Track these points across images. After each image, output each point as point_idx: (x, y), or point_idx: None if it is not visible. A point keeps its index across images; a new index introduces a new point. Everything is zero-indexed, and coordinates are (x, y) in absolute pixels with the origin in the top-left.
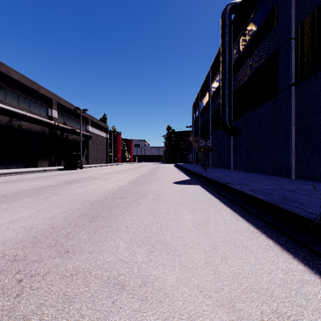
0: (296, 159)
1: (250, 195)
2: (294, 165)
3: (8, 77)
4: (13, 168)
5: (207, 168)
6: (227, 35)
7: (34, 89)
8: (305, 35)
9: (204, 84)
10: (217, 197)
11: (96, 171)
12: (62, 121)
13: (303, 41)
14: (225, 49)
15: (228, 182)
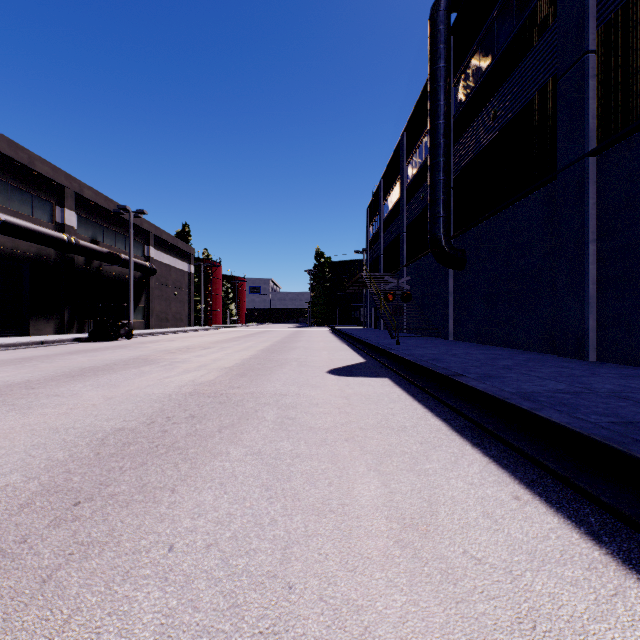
0: (599, 317)
1: (528, 413)
2: (594, 330)
3: None
4: None
5: (400, 337)
6: (443, 56)
7: (20, 161)
8: (621, 41)
9: (392, 164)
10: (438, 414)
11: (159, 343)
12: (89, 235)
13: (617, 55)
14: (439, 84)
15: (457, 373)
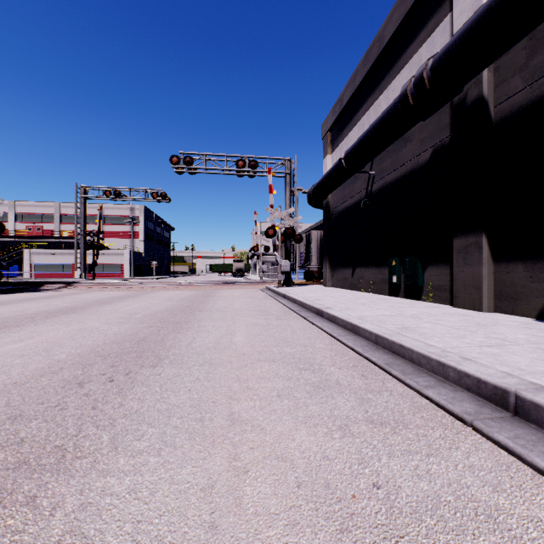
0: None
1: None
2: None
3: None
4: None
5: None
6: None
7: None
8: None
9: None
10: None
11: None
12: None
13: None
14: None
15: None
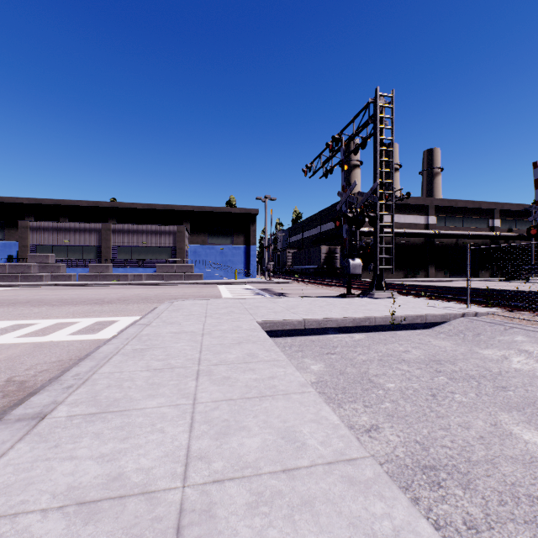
0: None
1: None
2: None
3: (455, 207)
4: (458, 277)
5: None
6: None
7: (475, 207)
8: None
9: None
10: None
11: None
12: (506, 227)
13: None
14: None
15: None
